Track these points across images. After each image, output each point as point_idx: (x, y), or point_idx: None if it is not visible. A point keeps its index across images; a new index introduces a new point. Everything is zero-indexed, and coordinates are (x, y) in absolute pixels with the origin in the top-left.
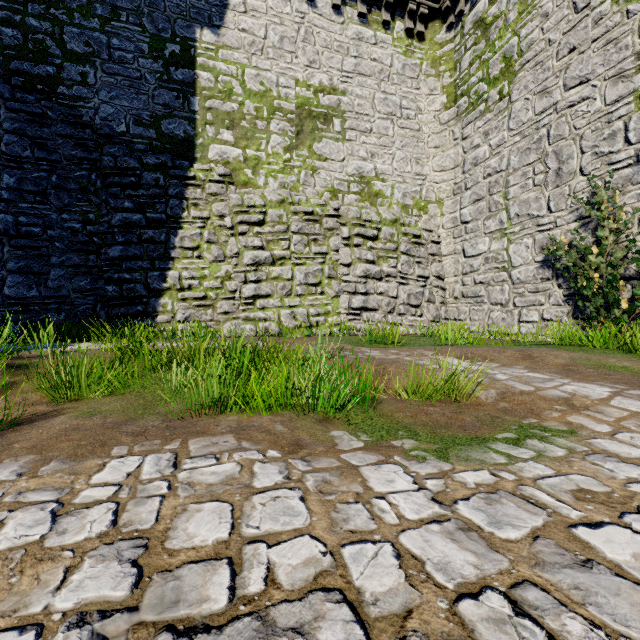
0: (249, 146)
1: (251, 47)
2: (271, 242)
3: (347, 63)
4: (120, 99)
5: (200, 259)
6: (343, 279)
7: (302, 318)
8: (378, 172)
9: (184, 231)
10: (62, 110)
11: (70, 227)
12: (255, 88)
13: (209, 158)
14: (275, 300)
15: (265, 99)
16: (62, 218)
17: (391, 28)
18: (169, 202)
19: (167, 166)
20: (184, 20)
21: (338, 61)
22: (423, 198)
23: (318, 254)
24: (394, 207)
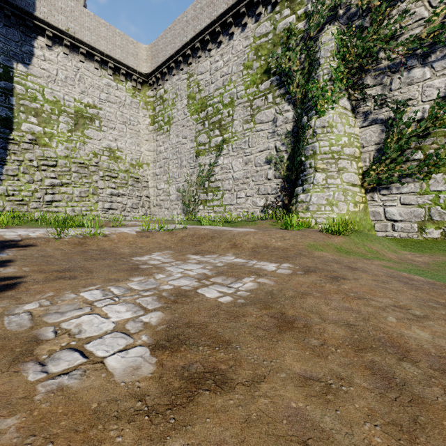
0: (47, 127)
1: (48, 78)
2: (61, 175)
3: (102, 95)
4: None
5: (18, 181)
6: (100, 195)
7: (78, 212)
8: (119, 147)
9: (8, 166)
10: None
11: None
12: (51, 99)
13: (22, 130)
14: (63, 203)
15: (56, 105)
16: None
17: (125, 84)
18: None
19: None
20: (6, 56)
21: (98, 94)
22: (141, 161)
23: (87, 183)
24: (127, 164)
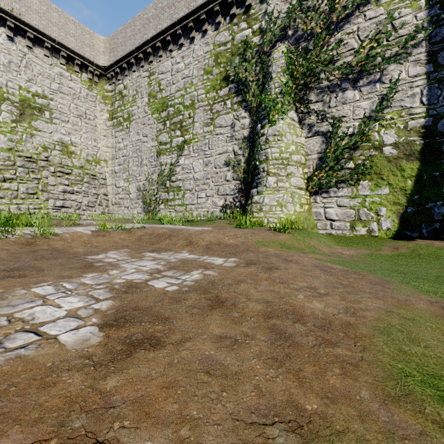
0: None
1: None
2: (3, 170)
3: (54, 85)
4: None
5: None
6: (51, 192)
7: (25, 210)
8: (73, 142)
9: None
10: None
11: None
12: None
13: None
14: (6, 200)
15: None
16: None
17: (80, 75)
18: None
19: None
20: None
21: (48, 83)
22: (98, 158)
23: (35, 179)
24: (82, 160)
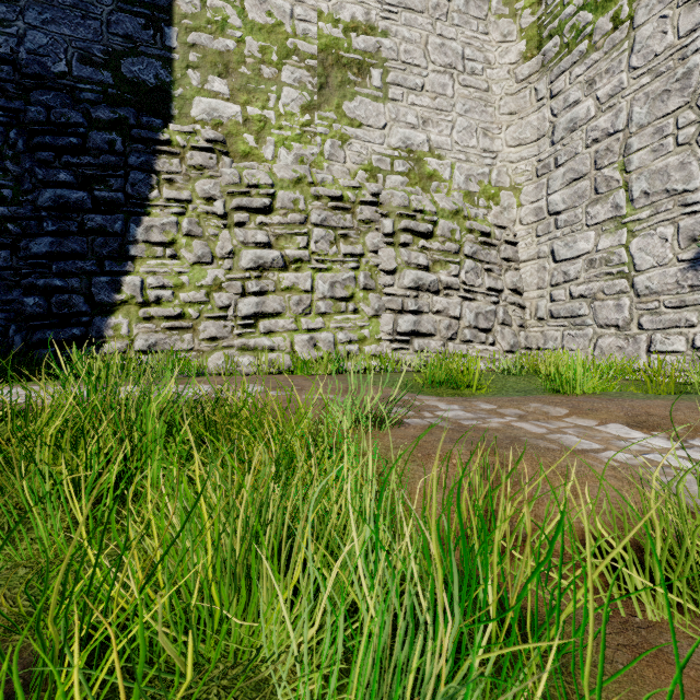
0: (251, 102)
1: None
2: (282, 237)
3: None
4: (58, 24)
5: (175, 260)
6: (385, 291)
7: (326, 347)
8: (432, 145)
9: (152, 218)
10: None
11: None
12: (260, 20)
13: (192, 116)
14: (287, 320)
15: (274, 36)
16: None
17: None
18: (129, 175)
19: (128, 124)
20: None
21: None
22: (493, 183)
23: (349, 256)
24: (454, 194)
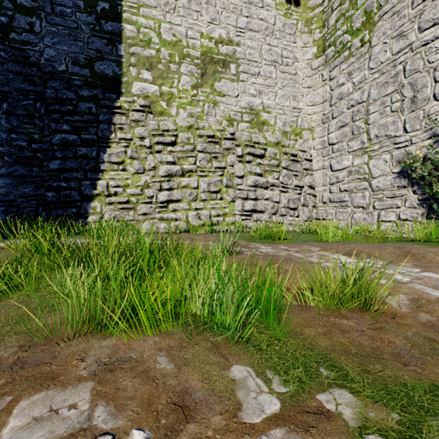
0: (164, 84)
1: (166, 6)
2: (181, 158)
3: (240, 21)
4: (61, 44)
5: (124, 171)
6: (237, 188)
7: (205, 218)
8: (264, 106)
9: (111, 149)
10: (13, 52)
11: (17, 145)
12: (169, 39)
13: (132, 92)
14: (184, 204)
15: (177, 47)
16: (11, 137)
17: None
18: (99, 126)
19: (98, 98)
20: None
21: (233, 19)
22: (298, 126)
23: (218, 168)
24: (276, 133)
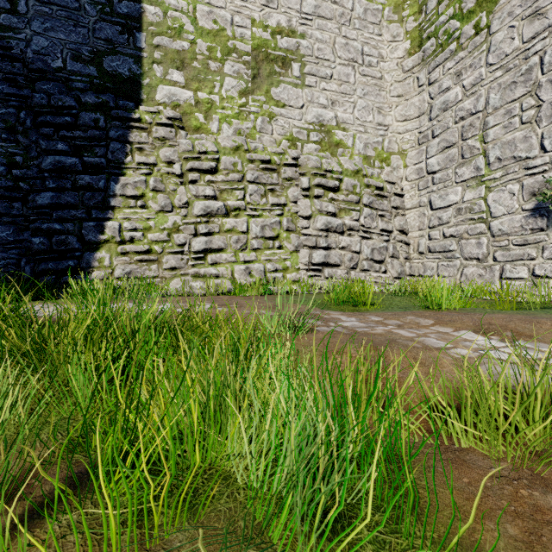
0: (201, 88)
1: None
2: (224, 191)
3: (306, 4)
4: (56, 31)
5: (144, 209)
6: (303, 232)
7: (258, 274)
8: (339, 121)
9: (126, 178)
10: None
11: None
12: (208, 26)
13: (157, 100)
14: (228, 254)
15: (219, 38)
16: None
17: None
18: (110, 145)
19: (109, 106)
20: None
21: (297, 2)
22: (385, 149)
23: (276, 205)
24: (355, 158)
